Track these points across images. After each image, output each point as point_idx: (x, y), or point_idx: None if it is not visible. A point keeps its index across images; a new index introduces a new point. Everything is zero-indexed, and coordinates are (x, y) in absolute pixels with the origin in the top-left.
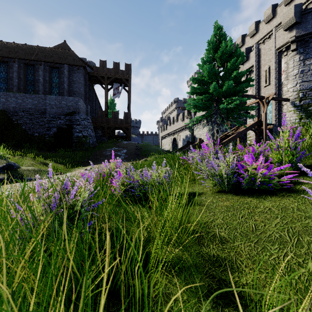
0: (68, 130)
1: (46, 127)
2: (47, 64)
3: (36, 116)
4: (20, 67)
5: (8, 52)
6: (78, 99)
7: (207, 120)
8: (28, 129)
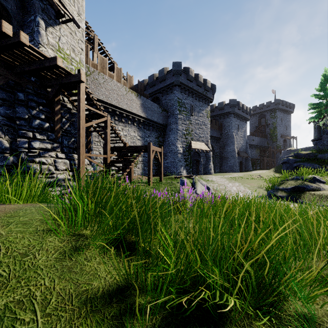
0: None
1: None
2: None
3: None
4: None
5: None
6: None
7: None
8: None
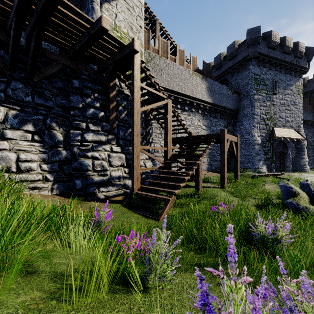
0: None
1: None
2: None
3: None
4: None
5: None
6: None
7: None
8: None
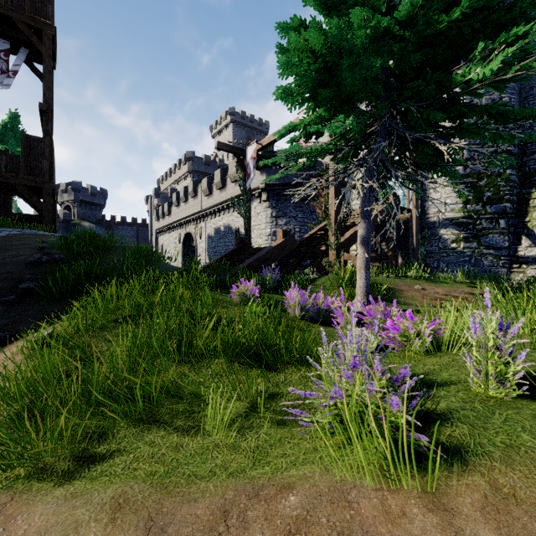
0: None
1: None
2: None
3: None
4: None
5: None
6: None
7: (269, 195)
8: None
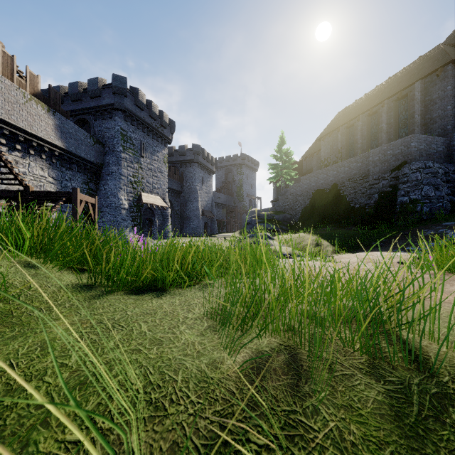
0: (391, 195)
1: (367, 195)
2: (391, 100)
3: (359, 183)
4: (363, 123)
5: (355, 112)
6: (410, 137)
7: None
8: (351, 200)
